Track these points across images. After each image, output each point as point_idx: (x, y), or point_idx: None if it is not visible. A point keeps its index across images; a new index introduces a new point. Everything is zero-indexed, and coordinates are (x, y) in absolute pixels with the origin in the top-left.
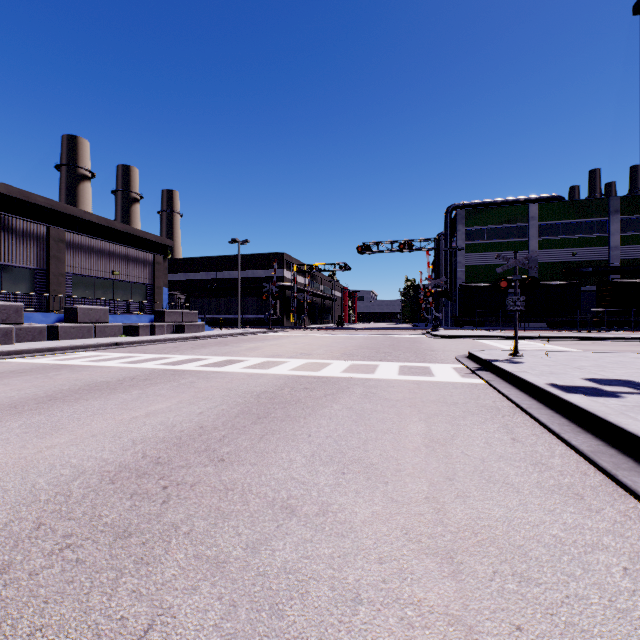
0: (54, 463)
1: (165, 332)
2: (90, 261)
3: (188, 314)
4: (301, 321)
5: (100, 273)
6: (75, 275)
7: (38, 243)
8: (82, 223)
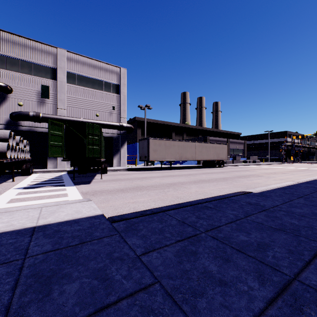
0: (287, 170)
1: (251, 162)
2: (233, 145)
3: (255, 157)
4: (295, 159)
5: (234, 147)
6: (230, 149)
7: (226, 143)
8: (221, 133)
